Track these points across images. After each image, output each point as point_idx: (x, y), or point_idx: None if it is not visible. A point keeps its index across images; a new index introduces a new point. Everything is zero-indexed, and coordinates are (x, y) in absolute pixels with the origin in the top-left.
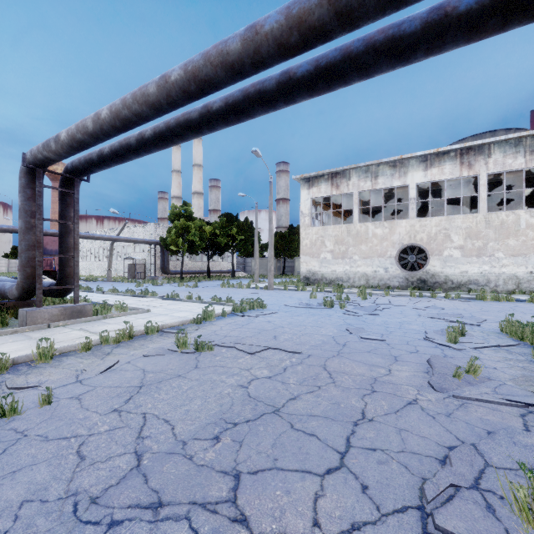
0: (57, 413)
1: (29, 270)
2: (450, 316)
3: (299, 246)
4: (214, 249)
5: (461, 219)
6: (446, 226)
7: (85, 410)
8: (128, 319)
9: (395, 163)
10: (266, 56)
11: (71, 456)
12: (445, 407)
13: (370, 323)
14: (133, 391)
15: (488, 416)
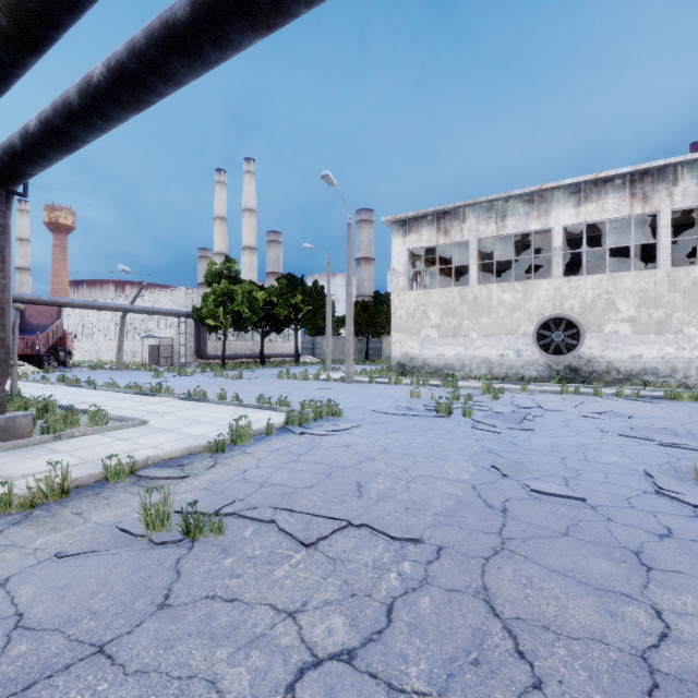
0: None
1: None
2: (656, 433)
3: (389, 320)
4: (269, 323)
5: (632, 277)
6: (609, 288)
7: None
8: (99, 440)
9: (531, 197)
10: None
11: None
12: None
13: (528, 448)
14: None
15: None
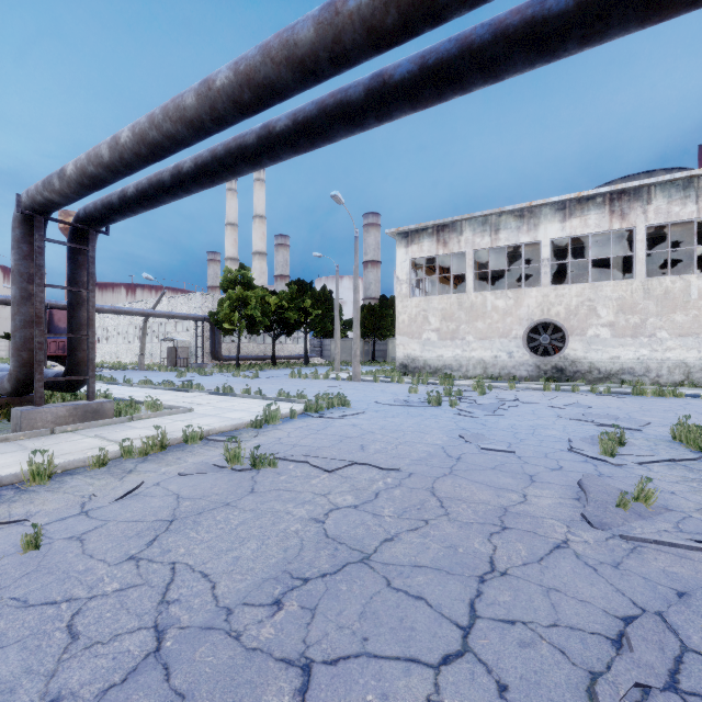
0: (47, 562)
1: (26, 355)
2: (601, 418)
3: (394, 323)
4: (280, 327)
5: (611, 286)
6: (591, 296)
7: (88, 557)
8: (163, 421)
9: (522, 213)
10: (351, 47)
11: (58, 634)
12: (609, 553)
13: (493, 427)
14: (159, 528)
15: (674, 568)
